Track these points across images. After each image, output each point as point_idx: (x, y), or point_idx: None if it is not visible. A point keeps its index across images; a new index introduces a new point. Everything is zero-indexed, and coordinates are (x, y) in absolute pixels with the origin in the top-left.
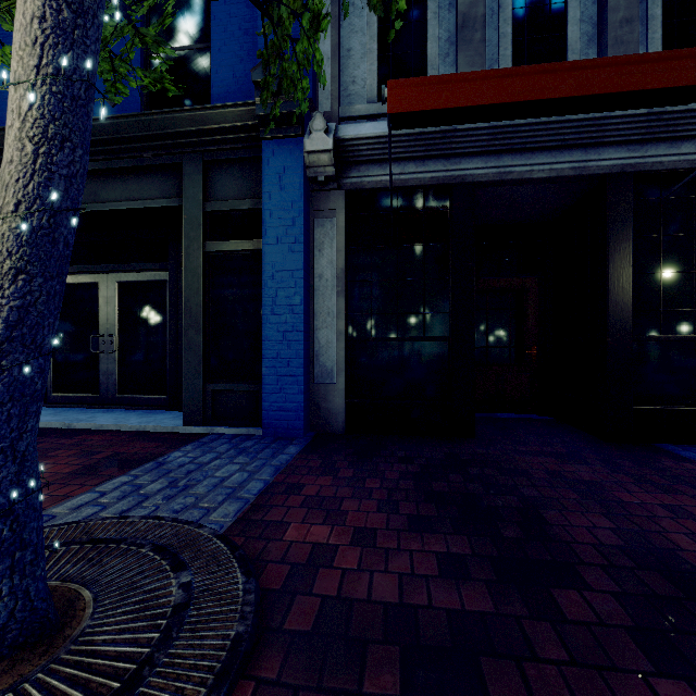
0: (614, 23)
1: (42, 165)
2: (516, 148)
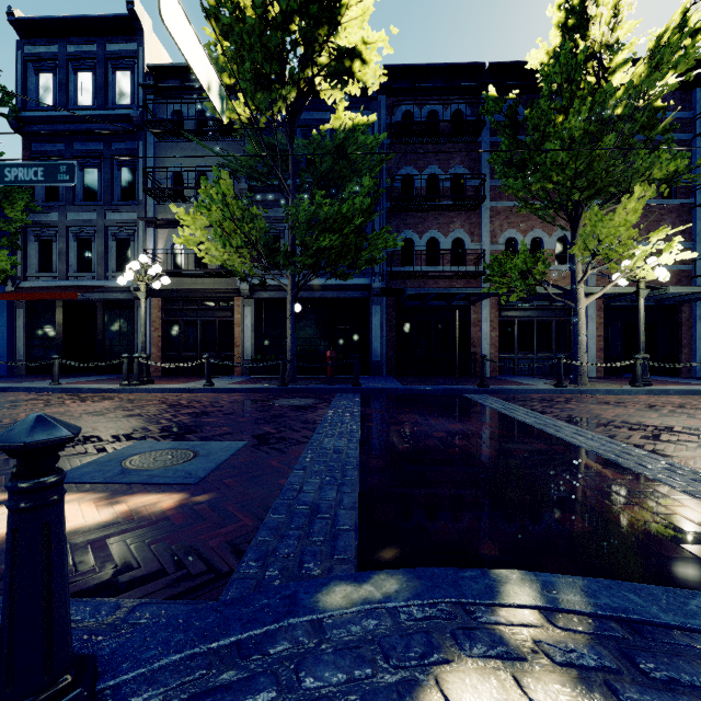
0: (99, 258)
1: None
2: None
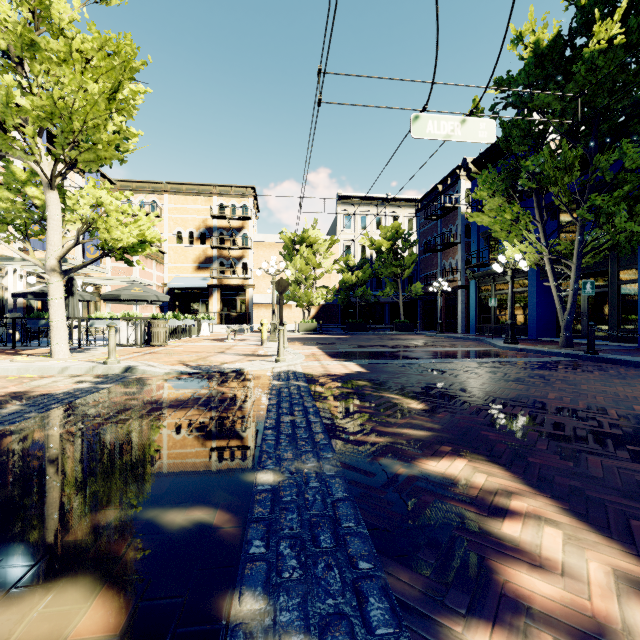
0: None
1: (573, 298)
2: None
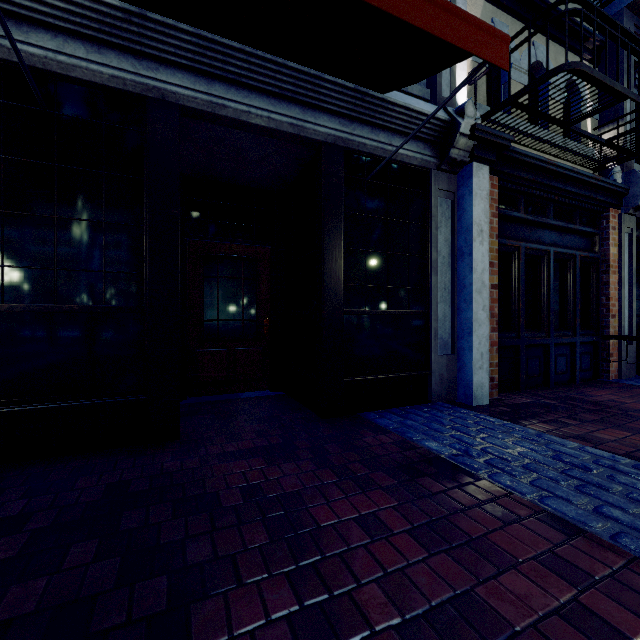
0: None
1: None
2: (230, 77)
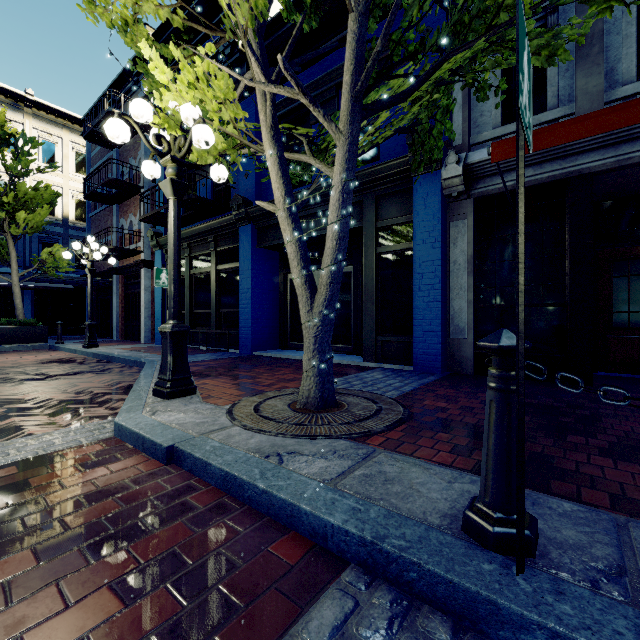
0: None
1: (338, 248)
2: (635, 137)
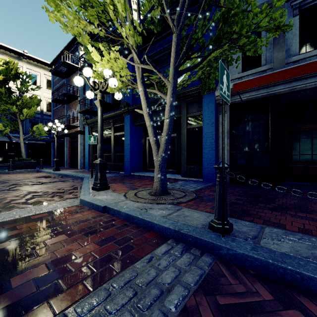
0: None
1: (168, 129)
2: (297, 79)
